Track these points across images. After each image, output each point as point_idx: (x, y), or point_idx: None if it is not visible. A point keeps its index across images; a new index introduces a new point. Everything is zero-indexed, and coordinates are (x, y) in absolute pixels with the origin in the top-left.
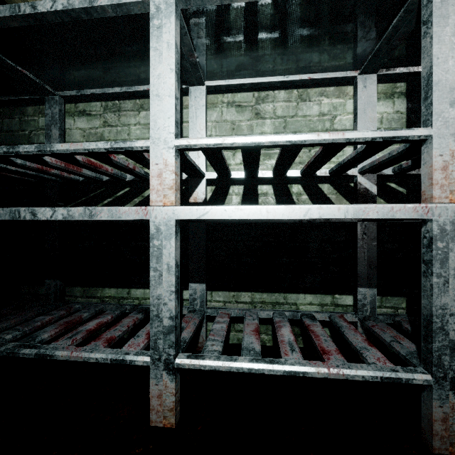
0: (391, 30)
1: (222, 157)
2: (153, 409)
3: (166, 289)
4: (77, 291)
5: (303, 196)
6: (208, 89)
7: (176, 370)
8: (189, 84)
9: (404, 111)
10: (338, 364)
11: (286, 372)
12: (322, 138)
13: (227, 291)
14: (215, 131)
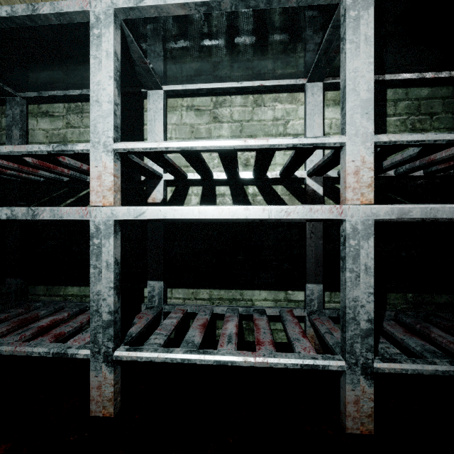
0: (325, 43)
1: (166, 160)
2: (93, 399)
3: (105, 285)
4: (40, 289)
5: (259, 197)
6: (167, 93)
7: (116, 362)
8: (147, 88)
9: None
10: (266, 353)
11: (216, 362)
12: (248, 144)
13: (186, 288)
14: (175, 133)
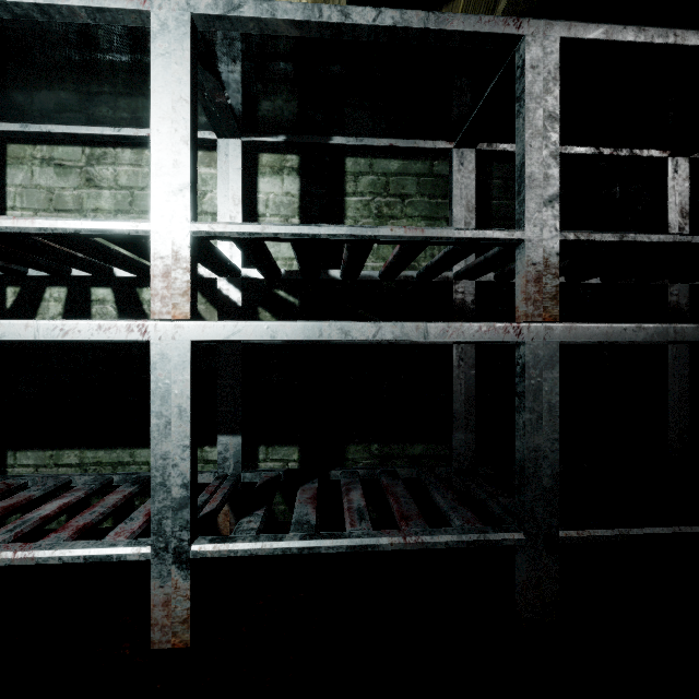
0: None
1: None
2: None
3: None
4: None
5: None
6: None
7: None
8: None
9: (296, 194)
10: (44, 544)
11: None
12: (2, 225)
13: (41, 449)
14: (22, 201)
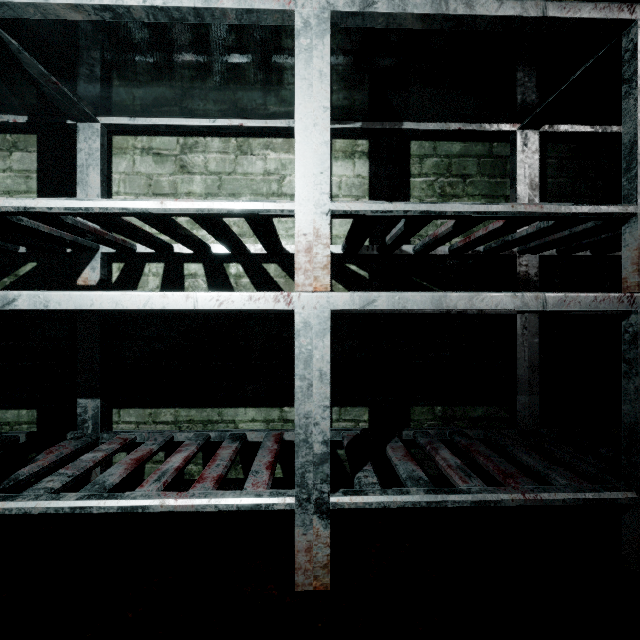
0: None
1: (70, 225)
2: None
3: None
4: None
5: (244, 279)
6: (109, 129)
7: None
8: (75, 120)
9: (366, 176)
10: (197, 493)
11: (121, 509)
12: (167, 207)
13: (141, 407)
14: (125, 186)
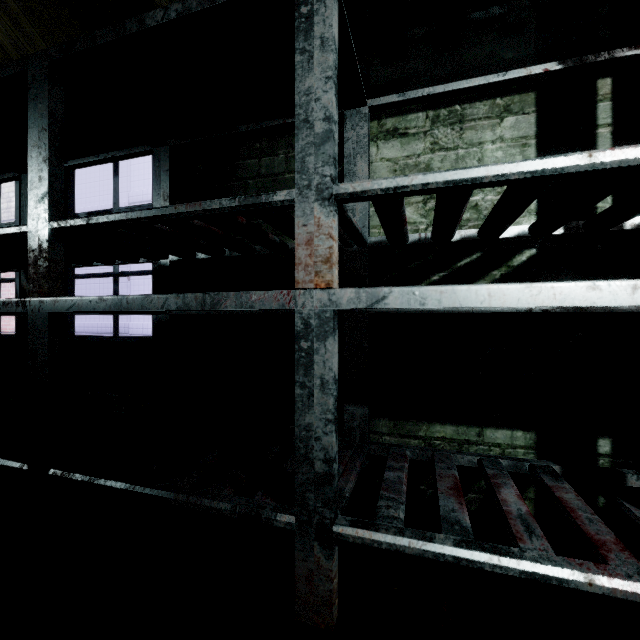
0: None
1: None
2: None
3: None
4: (383, 424)
5: None
6: None
7: None
8: None
9: None
10: None
11: None
12: None
13: None
14: None
